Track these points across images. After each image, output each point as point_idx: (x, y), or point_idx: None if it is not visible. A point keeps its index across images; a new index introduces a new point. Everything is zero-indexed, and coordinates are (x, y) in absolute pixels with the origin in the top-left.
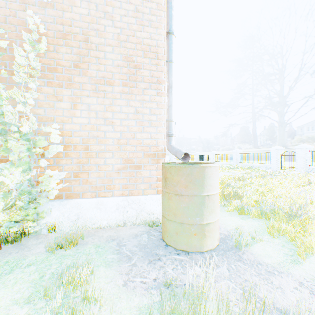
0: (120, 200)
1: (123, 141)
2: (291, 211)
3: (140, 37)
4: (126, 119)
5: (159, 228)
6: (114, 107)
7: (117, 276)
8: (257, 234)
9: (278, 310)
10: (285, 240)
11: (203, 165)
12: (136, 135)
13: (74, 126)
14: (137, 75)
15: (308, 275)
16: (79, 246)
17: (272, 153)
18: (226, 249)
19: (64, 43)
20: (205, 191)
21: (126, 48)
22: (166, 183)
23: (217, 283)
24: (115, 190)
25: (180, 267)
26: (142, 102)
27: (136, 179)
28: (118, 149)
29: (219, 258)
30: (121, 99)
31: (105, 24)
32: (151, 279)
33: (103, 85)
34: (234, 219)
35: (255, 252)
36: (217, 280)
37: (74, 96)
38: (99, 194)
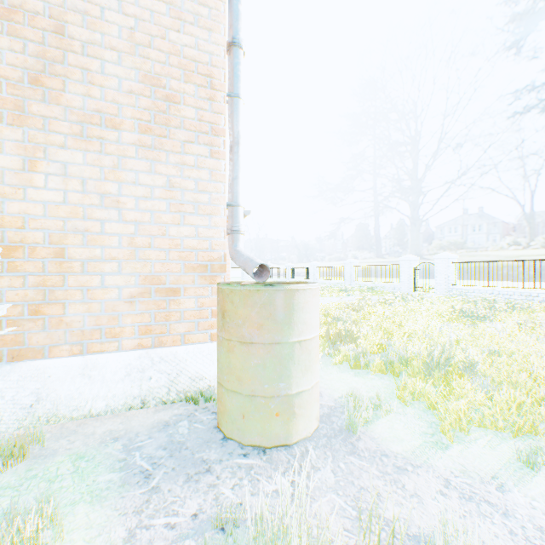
0: (134, 357)
1: (142, 240)
2: (430, 360)
3: (177, 42)
4: (148, 198)
5: (214, 405)
6: (123, 172)
7: (115, 522)
8: (381, 401)
9: (414, 538)
10: (423, 409)
11: (291, 286)
12: (168, 229)
13: (29, 206)
14: (171, 114)
15: (457, 466)
16: (36, 462)
17: (403, 266)
18: (331, 435)
19: (6, 27)
20: (296, 334)
21: (148, 59)
22: (224, 321)
23: (315, 503)
24: (125, 338)
25: (247, 481)
26: (181, 167)
27: (168, 314)
28: (131, 256)
29: (319, 453)
30: (138, 158)
31: (103, 4)
32: (187, 516)
33: (98, 127)
34: (345, 378)
35: (377, 435)
36: (314, 497)
37: (30, 143)
38: (89, 347)
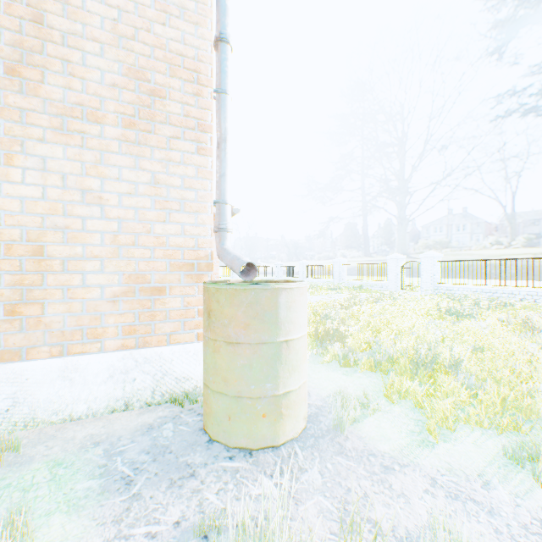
0: (117, 358)
1: (126, 237)
2: (417, 357)
3: (162, 35)
4: (132, 194)
5: (200, 406)
6: (106, 167)
7: (93, 533)
8: (369, 400)
9: (401, 540)
10: (410, 407)
11: (278, 285)
12: (153, 226)
13: (5, 202)
14: (156, 108)
15: (444, 464)
16: (11, 470)
17: (390, 264)
18: (319, 435)
19: None
20: (283, 334)
21: (132, 52)
22: (209, 321)
23: (301, 506)
24: (107, 339)
25: (233, 485)
26: (167, 164)
27: (153, 314)
28: (114, 254)
29: (306, 454)
30: (122, 154)
31: None
32: (169, 524)
33: (79, 121)
34: (333, 377)
35: (365, 434)
36: (301, 500)
37: (6, 136)
38: (70, 349)
